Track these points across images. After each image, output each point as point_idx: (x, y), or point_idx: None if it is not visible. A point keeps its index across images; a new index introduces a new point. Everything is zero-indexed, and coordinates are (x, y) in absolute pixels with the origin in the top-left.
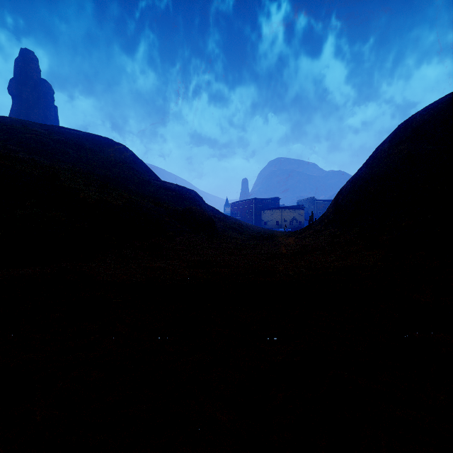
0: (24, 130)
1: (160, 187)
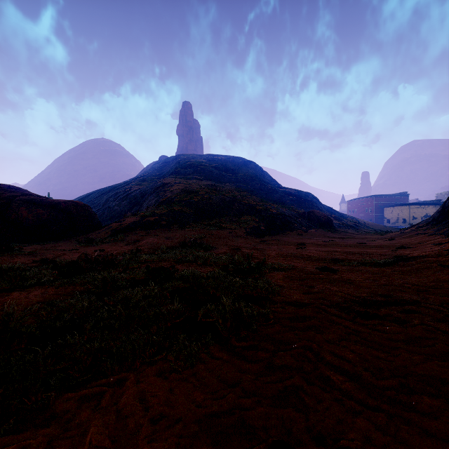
0: (198, 164)
1: (283, 193)
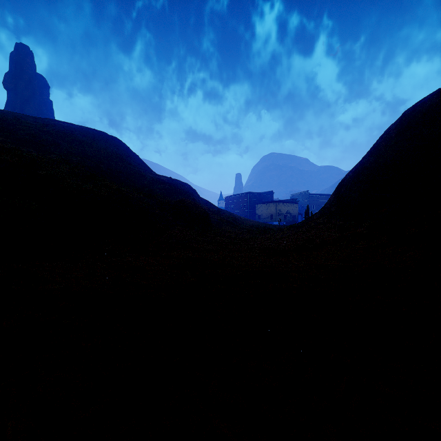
0: (14, 122)
1: (153, 180)
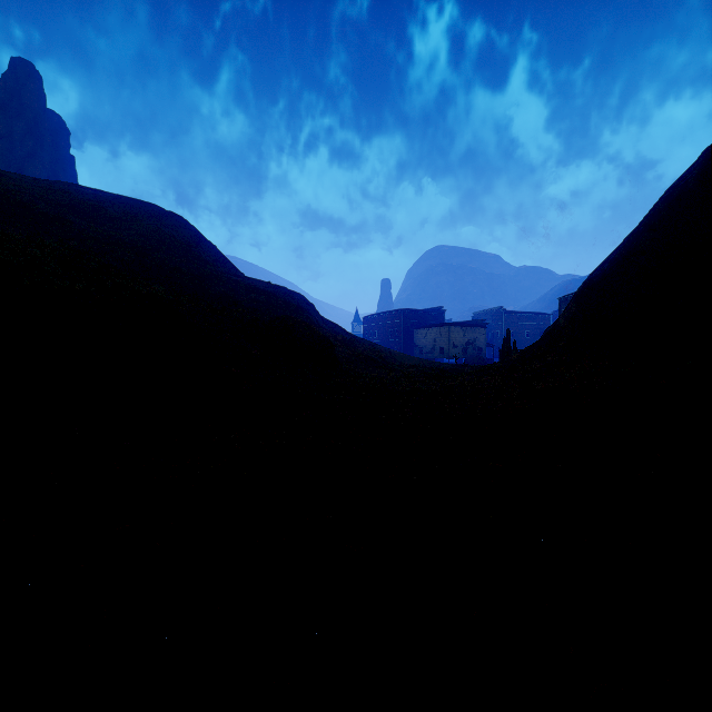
0: None
1: (239, 285)
